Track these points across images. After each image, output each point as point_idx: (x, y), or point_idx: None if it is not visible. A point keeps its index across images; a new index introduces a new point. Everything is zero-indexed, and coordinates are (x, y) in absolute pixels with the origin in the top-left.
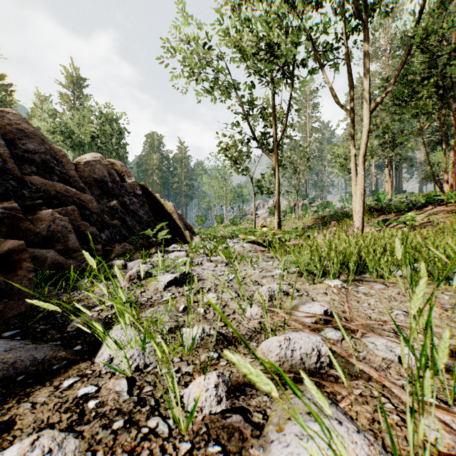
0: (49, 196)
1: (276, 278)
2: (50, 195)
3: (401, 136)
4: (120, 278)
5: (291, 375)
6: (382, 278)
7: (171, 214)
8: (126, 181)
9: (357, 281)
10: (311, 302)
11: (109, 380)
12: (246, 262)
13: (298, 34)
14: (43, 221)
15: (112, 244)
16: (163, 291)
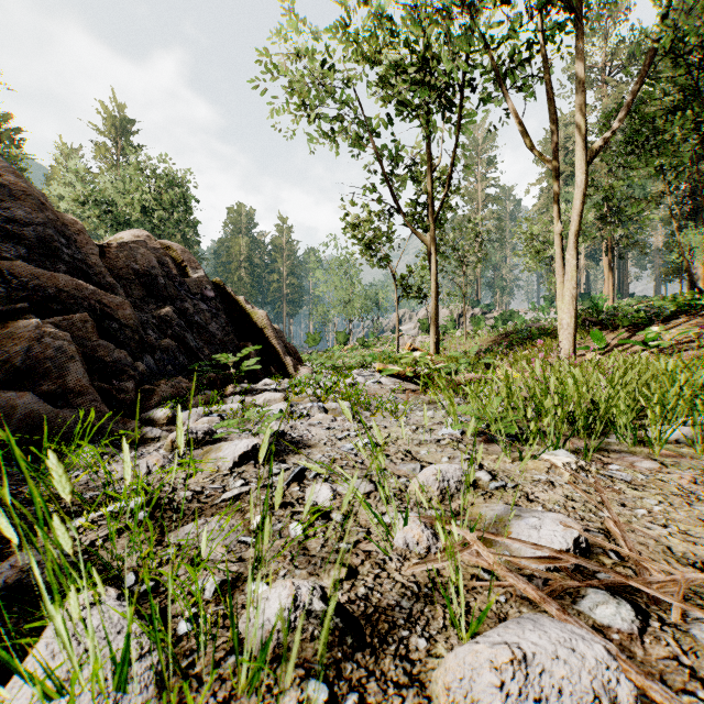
0: (45, 296)
1: (445, 445)
2: (48, 295)
3: (634, 204)
4: (62, 488)
5: None
6: (644, 446)
7: (263, 329)
8: (189, 275)
9: (598, 452)
10: (534, 512)
11: None
12: (386, 411)
13: (468, 38)
14: (20, 340)
15: (159, 380)
16: (228, 476)
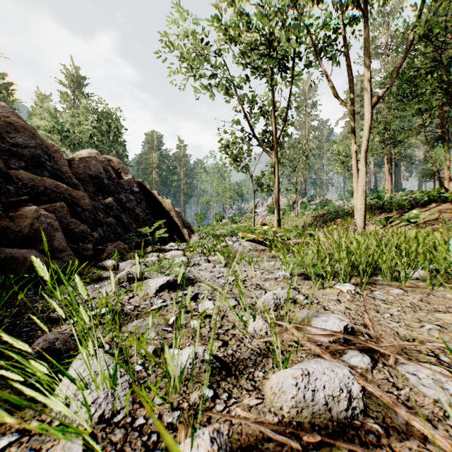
0: (37, 192)
1: (280, 281)
2: (39, 191)
3: (403, 133)
4: (83, 292)
5: (318, 437)
6: (397, 282)
7: (169, 211)
8: (123, 178)
9: (369, 285)
10: (325, 314)
11: (58, 441)
12: (246, 262)
13: (298, 28)
14: (26, 219)
15: (106, 243)
16: (153, 297)
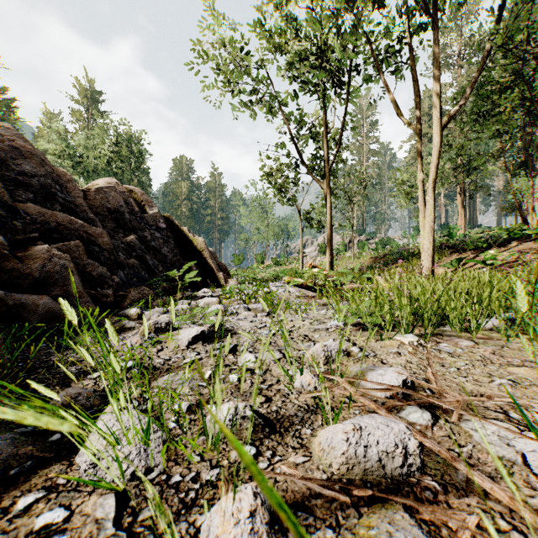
0: (48, 228)
1: (332, 331)
2: (50, 227)
3: (478, 158)
4: (112, 339)
5: (369, 492)
6: (468, 332)
7: (201, 251)
8: (147, 212)
9: (435, 336)
10: (382, 367)
11: (88, 498)
12: (292, 311)
13: (354, 35)
14: (37, 260)
15: (128, 288)
16: (186, 350)
